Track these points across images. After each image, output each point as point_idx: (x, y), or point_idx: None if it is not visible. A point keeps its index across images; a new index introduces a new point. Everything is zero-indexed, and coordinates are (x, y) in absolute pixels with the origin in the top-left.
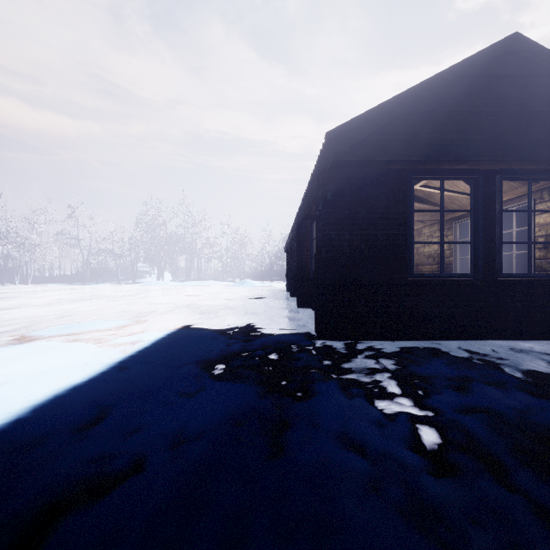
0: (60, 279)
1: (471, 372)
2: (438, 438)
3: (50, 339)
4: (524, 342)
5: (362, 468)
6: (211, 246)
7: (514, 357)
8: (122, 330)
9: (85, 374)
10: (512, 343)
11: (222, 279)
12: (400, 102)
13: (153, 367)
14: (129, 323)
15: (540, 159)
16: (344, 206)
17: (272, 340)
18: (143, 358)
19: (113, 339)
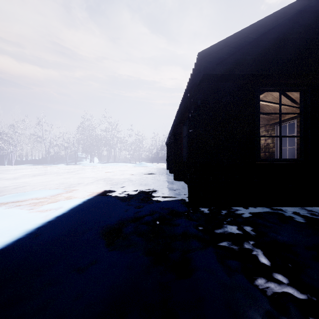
0: (33, 162)
1: None
2: None
3: None
4: None
5: None
6: (122, 142)
7: None
8: (54, 198)
9: (1, 242)
10: None
11: (128, 162)
12: (254, 30)
13: (60, 234)
14: (60, 192)
15: None
16: (209, 110)
17: (158, 207)
18: (56, 225)
19: (43, 206)
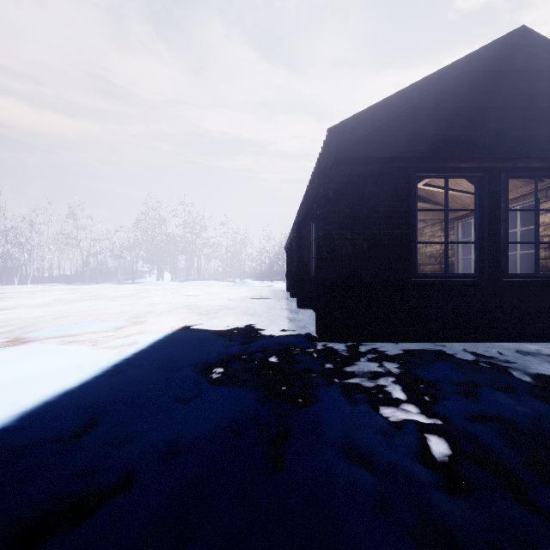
0: (60, 279)
1: (478, 376)
2: (448, 449)
3: (44, 341)
4: (530, 344)
5: (368, 485)
6: (211, 246)
7: (521, 360)
8: (119, 331)
9: (78, 378)
10: (518, 345)
11: (222, 279)
12: (404, 98)
13: (148, 371)
14: (126, 324)
15: (548, 156)
16: (345, 205)
17: (272, 342)
18: (138, 361)
19: (109, 341)
